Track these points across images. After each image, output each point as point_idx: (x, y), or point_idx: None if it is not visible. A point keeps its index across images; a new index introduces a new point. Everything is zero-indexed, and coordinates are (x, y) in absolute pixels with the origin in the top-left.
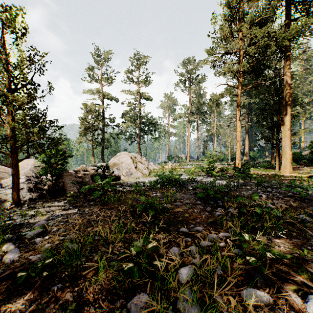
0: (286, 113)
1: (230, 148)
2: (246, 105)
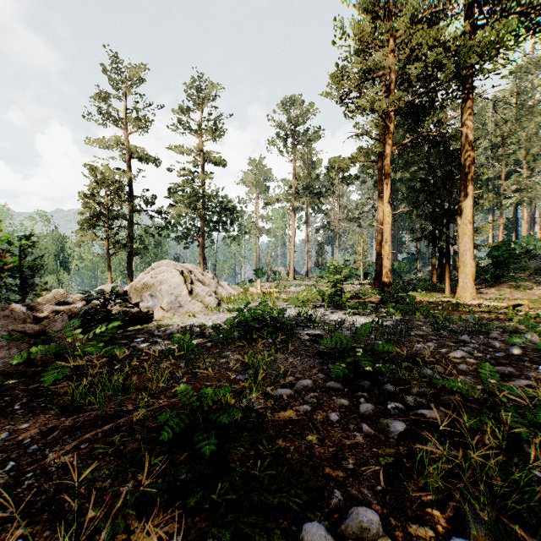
0: (466, 193)
1: (363, 256)
2: None
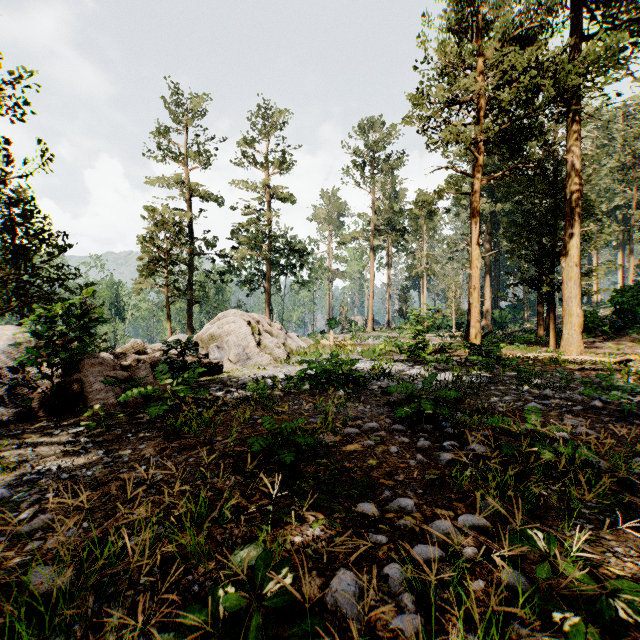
0: (571, 231)
1: (455, 303)
2: (486, 216)
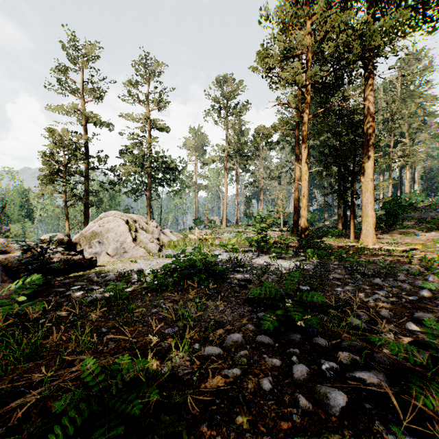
0: (368, 156)
1: (282, 208)
2: None
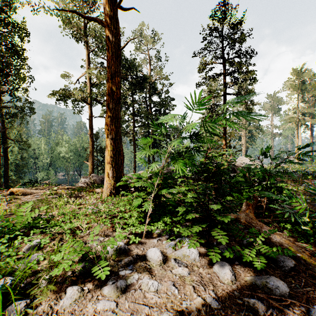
0: None
1: None
2: None
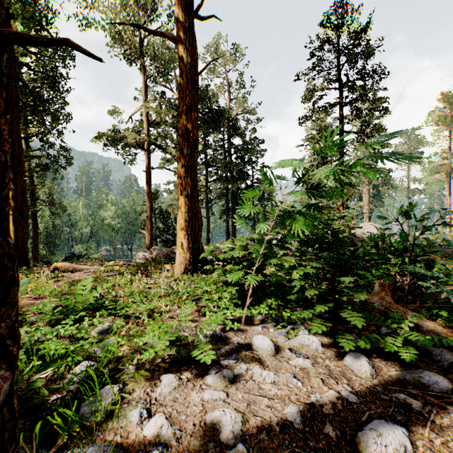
0: None
1: None
2: None
